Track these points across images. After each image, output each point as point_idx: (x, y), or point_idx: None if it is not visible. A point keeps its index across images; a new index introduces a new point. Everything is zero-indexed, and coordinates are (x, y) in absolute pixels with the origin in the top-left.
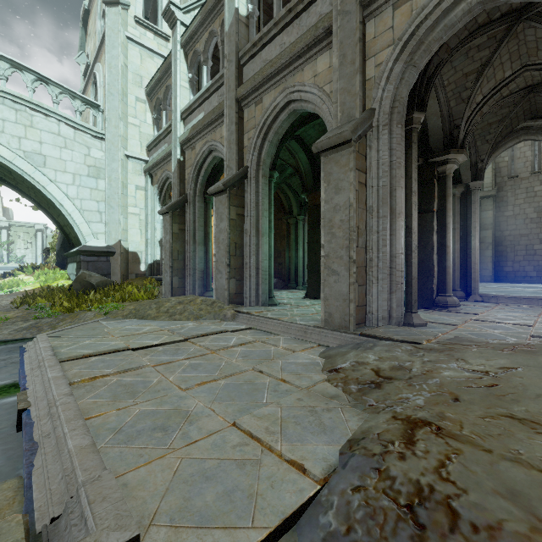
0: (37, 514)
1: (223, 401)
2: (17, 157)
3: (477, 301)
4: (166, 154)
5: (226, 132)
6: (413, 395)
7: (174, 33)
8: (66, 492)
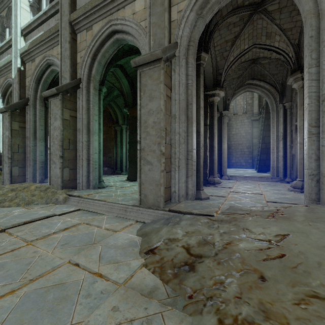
0: None
1: None
2: None
3: (226, 179)
4: (7, 63)
5: (61, 48)
6: (225, 276)
7: None
8: None
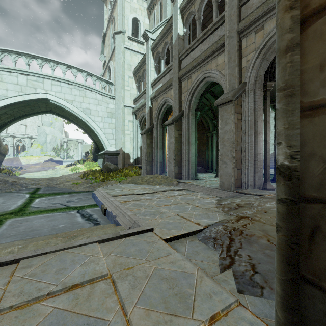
0: (124, 227)
1: (173, 210)
2: (80, 111)
3: None
4: (143, 104)
5: (173, 94)
6: (249, 211)
7: (147, 44)
8: (131, 223)
